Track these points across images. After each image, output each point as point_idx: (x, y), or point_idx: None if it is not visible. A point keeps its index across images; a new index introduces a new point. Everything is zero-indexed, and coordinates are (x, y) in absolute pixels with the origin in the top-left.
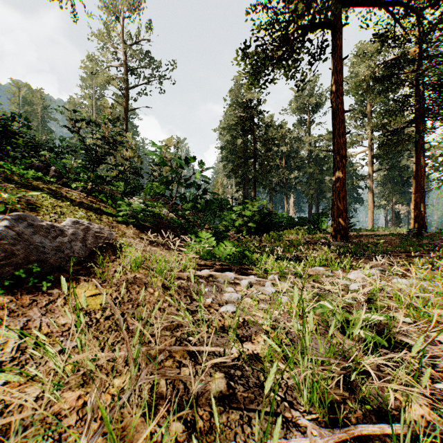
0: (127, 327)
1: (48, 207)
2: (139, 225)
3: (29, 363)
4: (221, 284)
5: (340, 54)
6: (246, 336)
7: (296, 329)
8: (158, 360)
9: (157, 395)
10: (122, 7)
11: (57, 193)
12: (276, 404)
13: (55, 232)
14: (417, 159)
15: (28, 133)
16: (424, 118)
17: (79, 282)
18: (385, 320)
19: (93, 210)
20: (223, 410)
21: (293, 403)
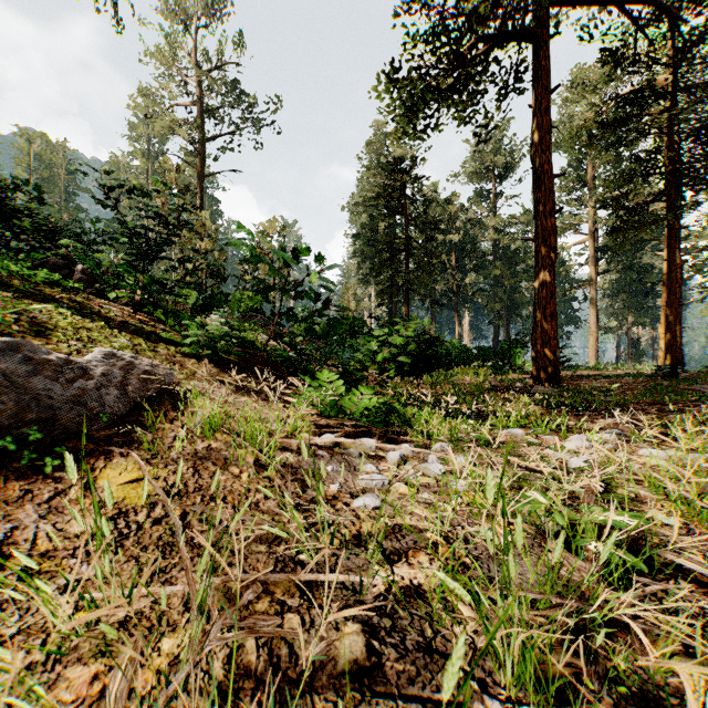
0: (192, 538)
1: (66, 330)
2: (219, 361)
3: (8, 610)
4: (355, 459)
5: (546, 82)
6: (399, 552)
7: (484, 538)
8: (244, 601)
9: (240, 670)
10: (195, 11)
11: (85, 307)
12: (456, 685)
13: (73, 371)
14: (669, 253)
15: (40, 211)
16: (682, 186)
17: (112, 457)
18: (641, 525)
19: (143, 334)
20: (361, 698)
21: (487, 683)
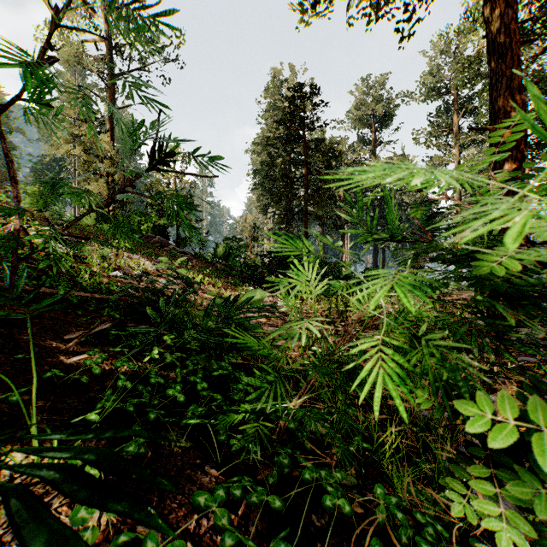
0: None
1: None
2: None
3: None
4: None
5: None
6: None
7: None
8: None
9: None
10: None
11: None
12: None
13: None
14: None
15: None
16: None
17: None
18: None
19: None
20: None
21: None
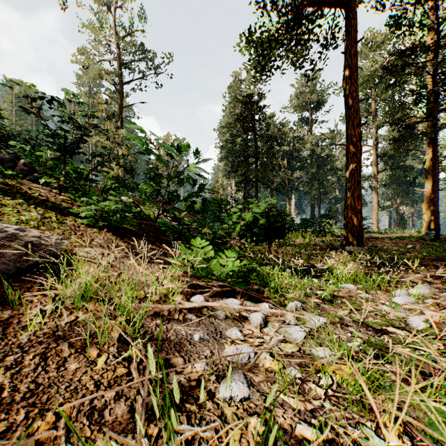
0: None
1: None
2: (112, 230)
3: None
4: (221, 322)
5: (354, 35)
6: None
7: None
8: None
9: None
10: None
11: (13, 188)
12: None
13: None
14: (434, 156)
15: None
16: (442, 110)
17: None
18: None
19: (57, 209)
20: None
21: None
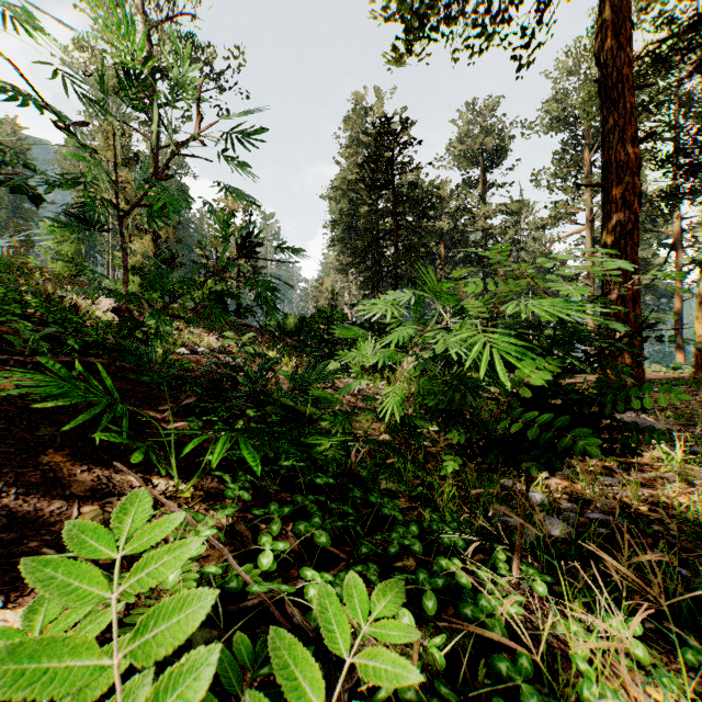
0: None
1: None
2: None
3: None
4: None
5: None
6: None
7: None
8: None
9: None
10: None
11: None
12: None
13: None
14: None
15: None
16: None
17: None
18: None
19: None
20: None
21: None
